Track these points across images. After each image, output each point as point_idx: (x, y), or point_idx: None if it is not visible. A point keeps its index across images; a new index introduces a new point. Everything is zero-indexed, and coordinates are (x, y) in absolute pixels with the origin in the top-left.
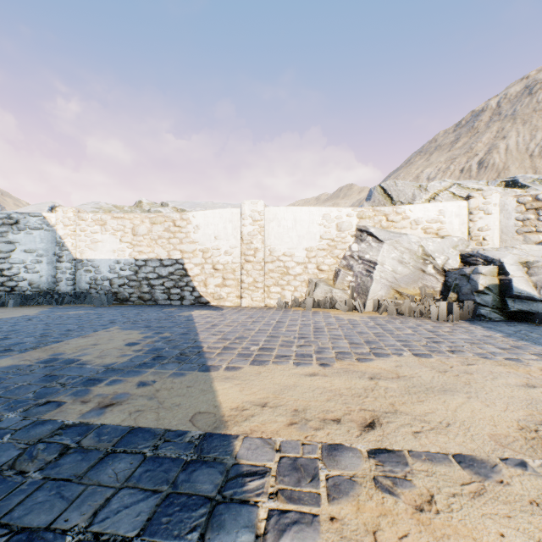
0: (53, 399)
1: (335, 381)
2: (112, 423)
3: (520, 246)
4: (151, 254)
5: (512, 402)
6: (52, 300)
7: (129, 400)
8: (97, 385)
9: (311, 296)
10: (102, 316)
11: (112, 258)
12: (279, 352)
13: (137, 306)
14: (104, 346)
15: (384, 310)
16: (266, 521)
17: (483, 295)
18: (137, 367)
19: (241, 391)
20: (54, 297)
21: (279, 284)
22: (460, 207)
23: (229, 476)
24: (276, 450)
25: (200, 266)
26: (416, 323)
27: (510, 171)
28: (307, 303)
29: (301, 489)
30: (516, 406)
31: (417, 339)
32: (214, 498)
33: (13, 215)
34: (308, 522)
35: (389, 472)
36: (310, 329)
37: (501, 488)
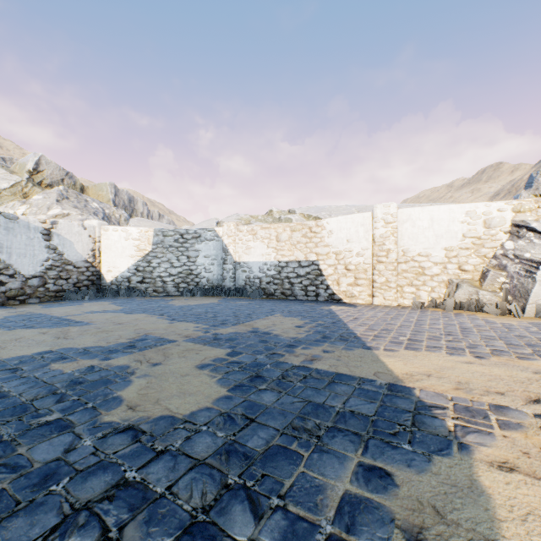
0: (276, 352)
1: (494, 370)
2: (322, 369)
3: None
4: (291, 257)
5: None
6: (221, 293)
7: (323, 359)
8: (296, 348)
9: (451, 298)
10: (262, 306)
11: (261, 261)
12: (428, 343)
13: (281, 300)
14: (281, 326)
15: None
16: (453, 427)
17: None
18: (314, 341)
19: (405, 365)
20: (222, 291)
21: (414, 285)
22: None
23: (418, 405)
24: (449, 400)
25: (333, 267)
26: None
27: None
28: (447, 304)
29: (475, 420)
30: None
31: None
32: (412, 411)
33: (197, 231)
34: (485, 434)
35: None
36: (455, 328)
37: None
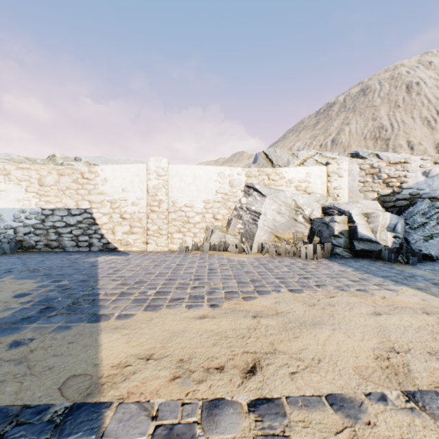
0: None
1: (223, 322)
2: None
3: (362, 201)
4: (58, 204)
5: (367, 331)
6: None
7: None
8: None
9: (208, 241)
10: None
11: (16, 207)
12: (174, 295)
13: (43, 253)
14: None
15: (266, 251)
16: None
17: (338, 239)
18: (17, 322)
19: (128, 343)
20: None
21: (181, 231)
22: (321, 171)
23: None
24: (152, 418)
25: (108, 215)
26: (290, 262)
27: (352, 148)
28: (205, 247)
29: None
30: (370, 334)
31: (291, 276)
32: None
33: None
34: None
35: (269, 429)
36: (205, 270)
37: (370, 431)
